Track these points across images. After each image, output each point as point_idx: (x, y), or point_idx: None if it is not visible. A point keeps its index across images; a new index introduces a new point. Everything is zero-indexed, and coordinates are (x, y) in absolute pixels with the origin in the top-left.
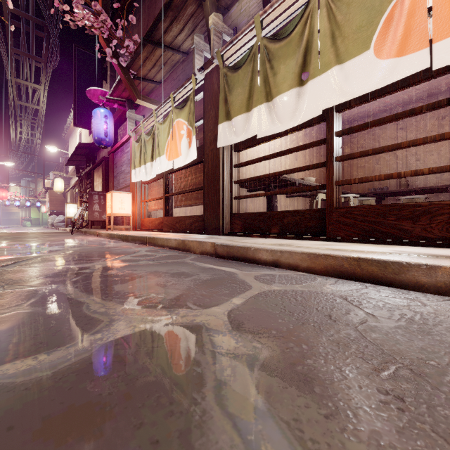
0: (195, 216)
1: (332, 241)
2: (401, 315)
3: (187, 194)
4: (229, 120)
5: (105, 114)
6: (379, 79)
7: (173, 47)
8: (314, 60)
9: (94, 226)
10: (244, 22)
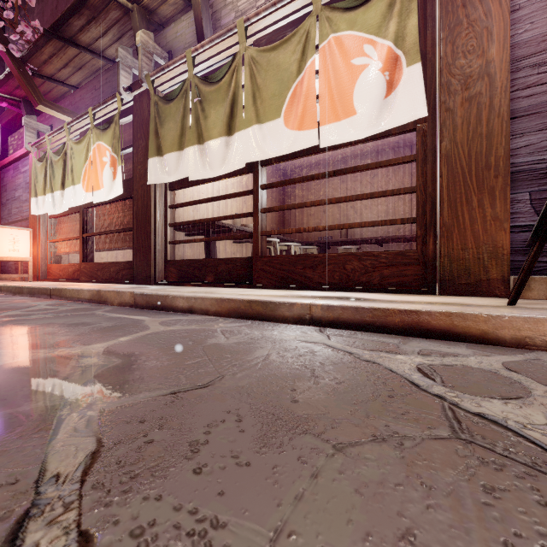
0: (123, 263)
1: (257, 288)
2: (248, 337)
3: (113, 235)
4: (161, 156)
5: None
6: (287, 146)
7: (93, 50)
8: (240, 113)
9: None
10: (180, 48)
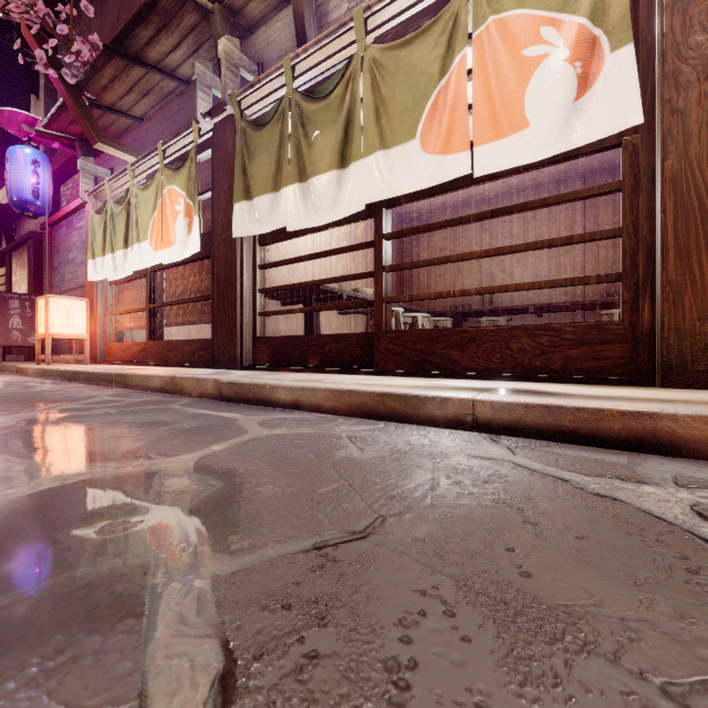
0: (200, 341)
1: (380, 375)
2: (390, 448)
3: (187, 305)
4: (249, 200)
5: (35, 159)
6: (424, 178)
7: (163, 68)
8: (357, 137)
9: (11, 355)
10: (273, 57)
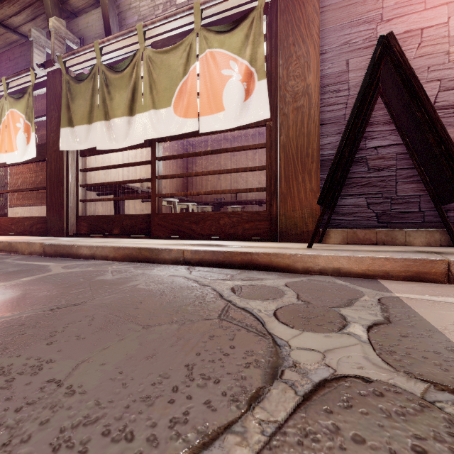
0: (37, 218)
1: (154, 239)
2: (130, 274)
3: (28, 193)
4: (72, 127)
5: None
6: (176, 129)
7: (7, 25)
8: (139, 99)
9: None
10: (91, 36)
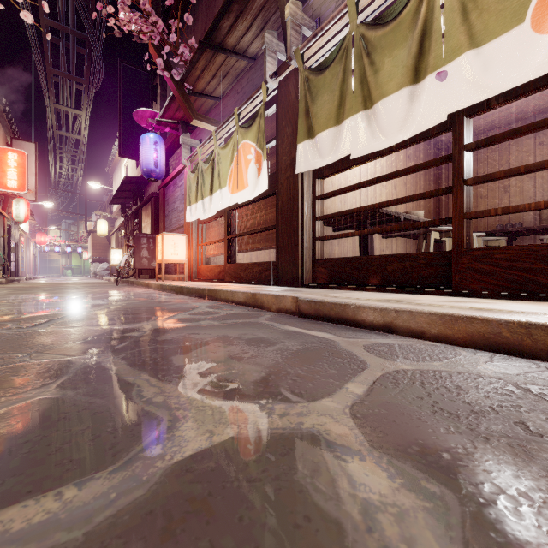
0: (266, 263)
1: (462, 296)
2: None
3: (254, 235)
4: (312, 138)
5: (155, 141)
6: (540, 63)
7: (237, 51)
8: (435, 46)
9: (142, 275)
10: (330, 9)
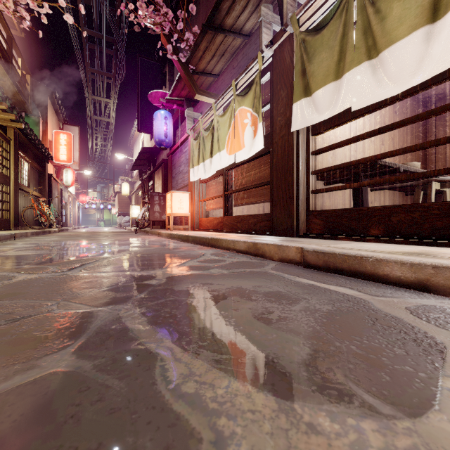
0: (260, 215)
1: None
2: None
3: (249, 190)
4: (308, 96)
5: (165, 116)
6: None
7: (234, 30)
8: None
9: (155, 225)
10: None
